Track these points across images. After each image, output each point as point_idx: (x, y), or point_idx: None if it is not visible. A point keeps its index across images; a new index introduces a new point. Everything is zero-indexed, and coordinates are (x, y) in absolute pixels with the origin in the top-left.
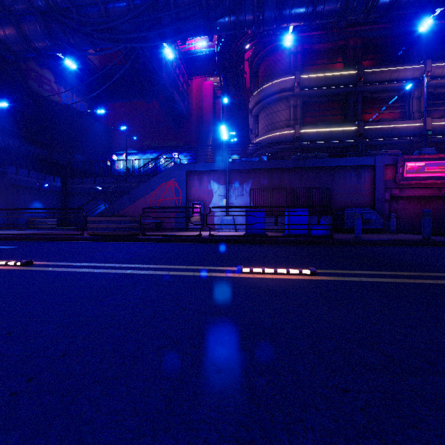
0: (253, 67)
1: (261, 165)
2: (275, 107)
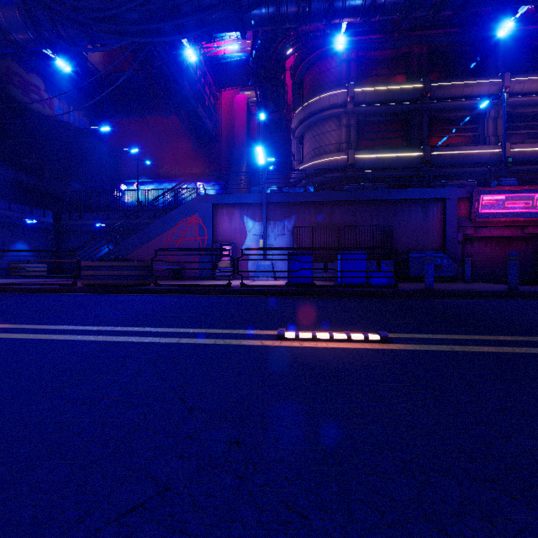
0: (296, 78)
1: (307, 197)
2: (324, 127)
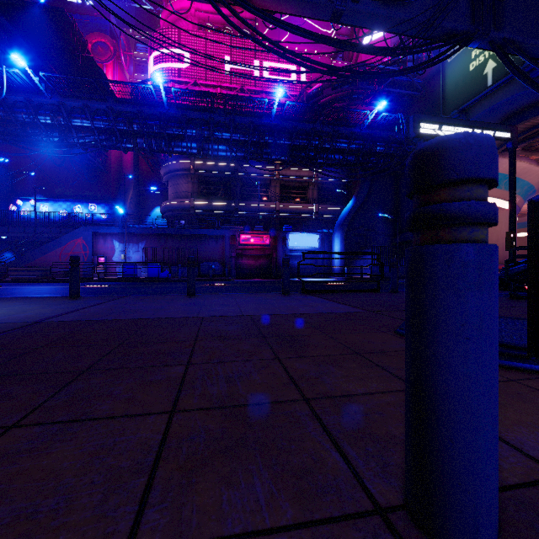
0: None
1: (152, 231)
2: (179, 180)
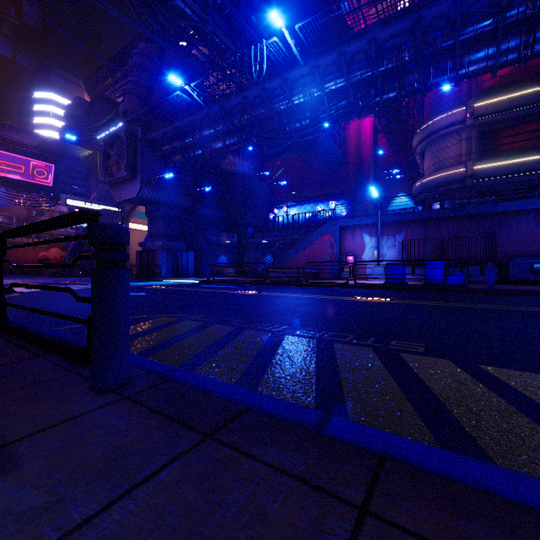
0: (417, 101)
1: (414, 216)
2: (443, 143)
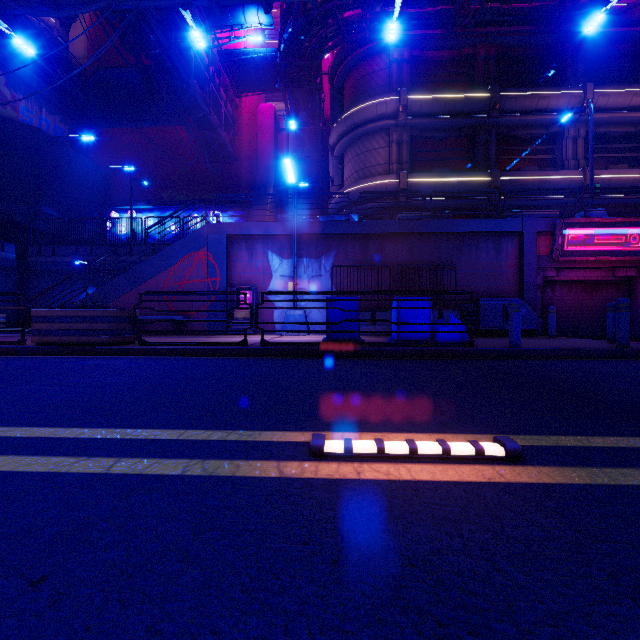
0: (336, 82)
1: (350, 227)
2: (370, 143)
